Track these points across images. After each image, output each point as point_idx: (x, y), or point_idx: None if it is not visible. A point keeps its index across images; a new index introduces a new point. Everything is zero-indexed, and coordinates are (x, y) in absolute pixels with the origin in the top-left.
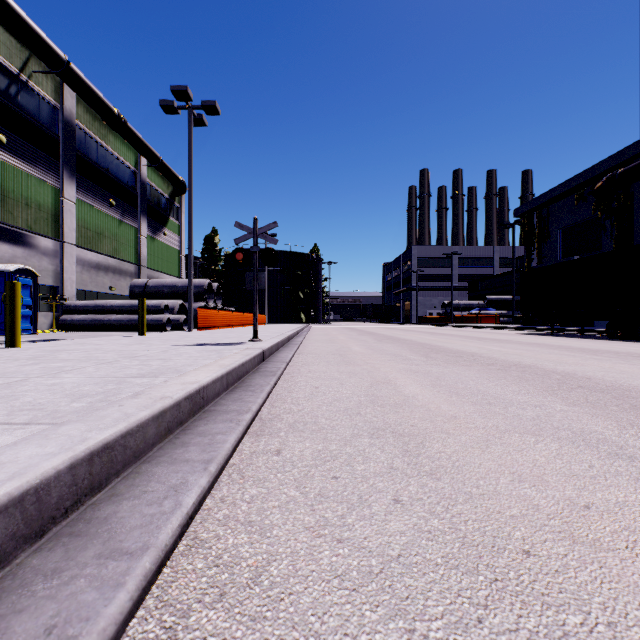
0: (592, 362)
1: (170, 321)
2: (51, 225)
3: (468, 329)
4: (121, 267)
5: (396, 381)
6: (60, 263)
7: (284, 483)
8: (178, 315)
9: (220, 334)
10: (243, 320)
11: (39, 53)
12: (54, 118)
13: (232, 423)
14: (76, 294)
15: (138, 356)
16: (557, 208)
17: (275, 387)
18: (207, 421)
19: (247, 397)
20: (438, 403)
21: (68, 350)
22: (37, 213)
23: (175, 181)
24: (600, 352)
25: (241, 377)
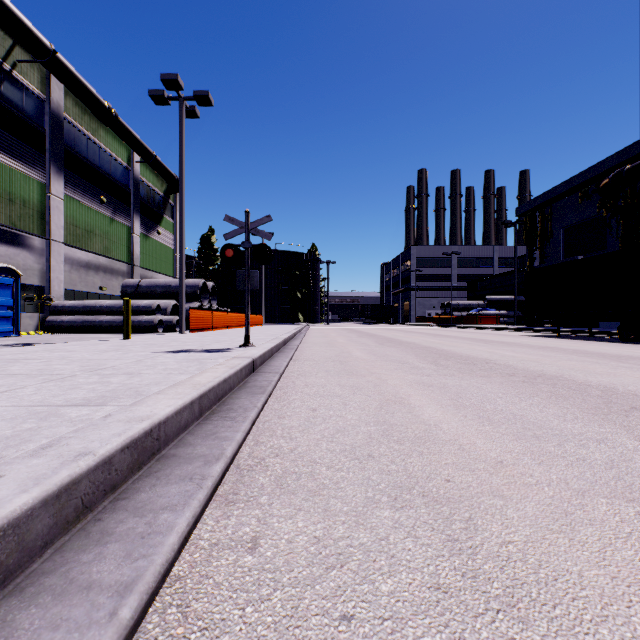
0: (624, 371)
1: (162, 322)
2: (37, 222)
3: (469, 330)
4: (113, 266)
5: (409, 399)
6: (47, 262)
7: (255, 638)
8: (170, 316)
9: (212, 337)
10: (239, 321)
11: (23, 41)
12: (40, 110)
13: (191, 484)
14: (64, 294)
15: (103, 368)
16: (560, 206)
17: (263, 409)
18: (156, 479)
19: (224, 430)
20: (470, 436)
21: (28, 359)
22: (22, 209)
23: (169, 178)
24: (623, 358)
25: (222, 396)
